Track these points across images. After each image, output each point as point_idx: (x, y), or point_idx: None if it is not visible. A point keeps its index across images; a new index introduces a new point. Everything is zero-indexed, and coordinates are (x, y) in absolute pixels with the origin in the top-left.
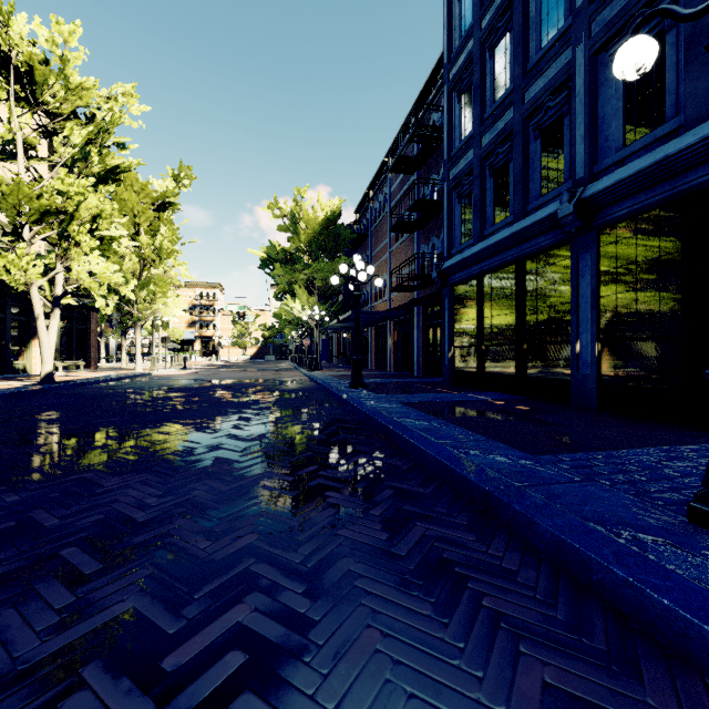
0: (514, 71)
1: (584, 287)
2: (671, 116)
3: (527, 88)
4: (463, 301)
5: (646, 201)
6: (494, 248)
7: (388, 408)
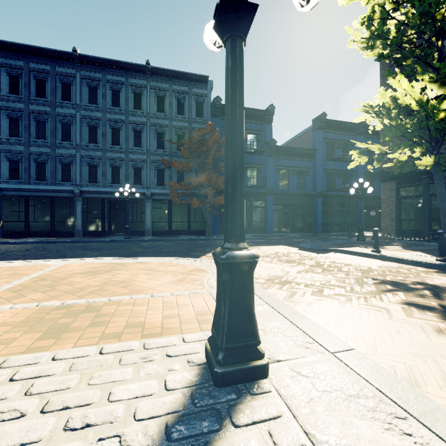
0: (51, 139)
1: (78, 209)
2: (99, 182)
3: (58, 148)
4: (12, 203)
5: (95, 196)
6: (42, 190)
7: (46, 240)
